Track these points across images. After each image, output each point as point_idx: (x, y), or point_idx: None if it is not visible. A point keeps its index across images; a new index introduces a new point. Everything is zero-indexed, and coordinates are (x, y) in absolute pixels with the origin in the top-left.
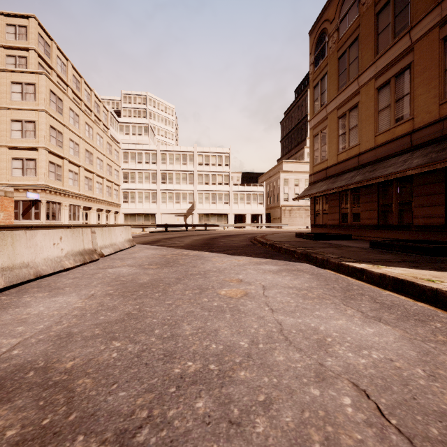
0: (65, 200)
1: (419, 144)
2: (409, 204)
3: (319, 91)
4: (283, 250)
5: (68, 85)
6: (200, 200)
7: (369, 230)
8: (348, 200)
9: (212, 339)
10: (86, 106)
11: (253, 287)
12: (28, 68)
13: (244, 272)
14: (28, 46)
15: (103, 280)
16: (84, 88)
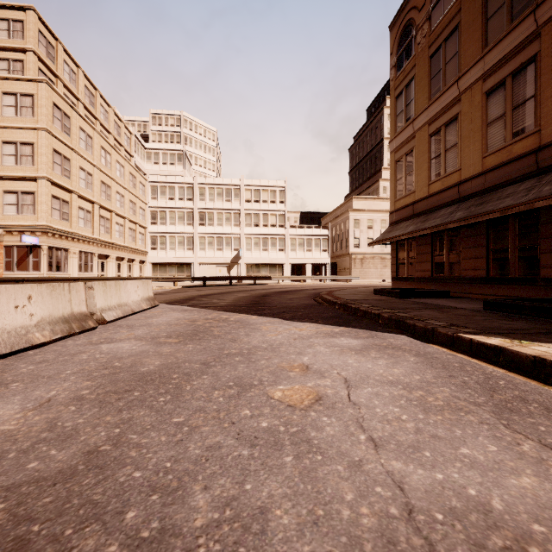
0: (73, 246)
1: (549, 165)
2: (533, 250)
3: (403, 102)
4: (360, 312)
5: (78, 99)
6: (247, 247)
7: (473, 285)
8: (444, 244)
9: (254, 548)
10: (102, 126)
11: (328, 382)
12: (25, 74)
13: (311, 351)
14: (25, 46)
15: (83, 366)
16: (99, 103)
